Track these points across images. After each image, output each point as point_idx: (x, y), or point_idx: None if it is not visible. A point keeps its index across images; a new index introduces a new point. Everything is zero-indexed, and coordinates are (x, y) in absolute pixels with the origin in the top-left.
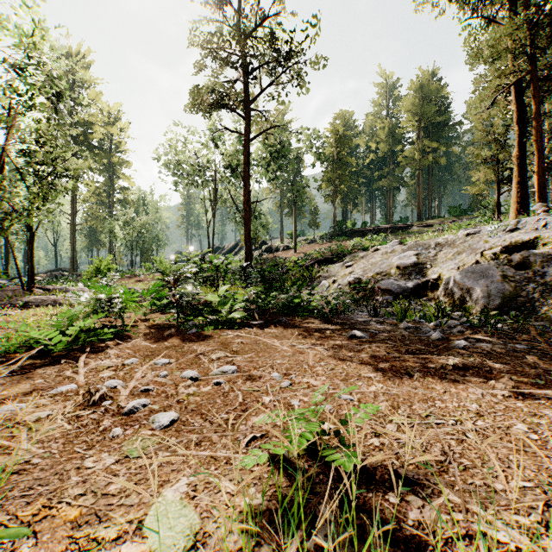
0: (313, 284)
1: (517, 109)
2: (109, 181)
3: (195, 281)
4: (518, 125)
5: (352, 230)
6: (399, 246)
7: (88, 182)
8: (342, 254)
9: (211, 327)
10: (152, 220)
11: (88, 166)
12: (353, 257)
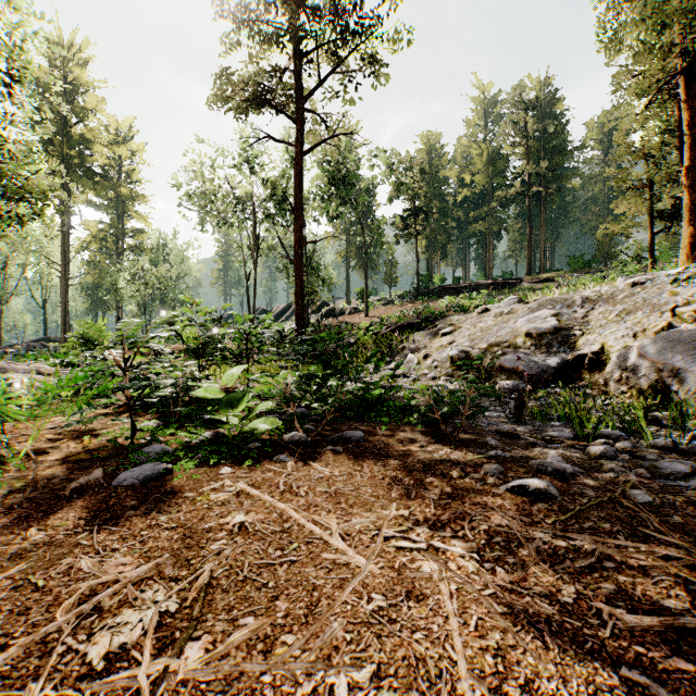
0: (394, 359)
1: (688, 107)
2: (118, 221)
3: (203, 357)
4: (691, 130)
5: (441, 287)
6: (519, 304)
7: (89, 222)
8: (433, 318)
9: (189, 464)
10: (175, 273)
11: (86, 200)
12: (450, 321)
